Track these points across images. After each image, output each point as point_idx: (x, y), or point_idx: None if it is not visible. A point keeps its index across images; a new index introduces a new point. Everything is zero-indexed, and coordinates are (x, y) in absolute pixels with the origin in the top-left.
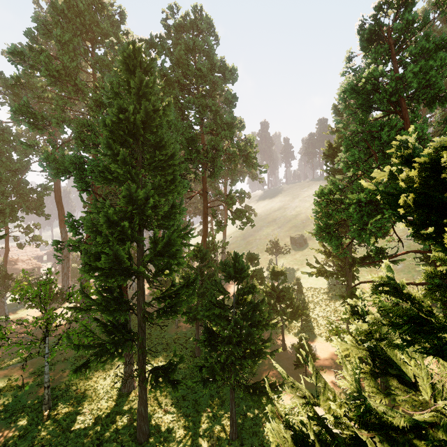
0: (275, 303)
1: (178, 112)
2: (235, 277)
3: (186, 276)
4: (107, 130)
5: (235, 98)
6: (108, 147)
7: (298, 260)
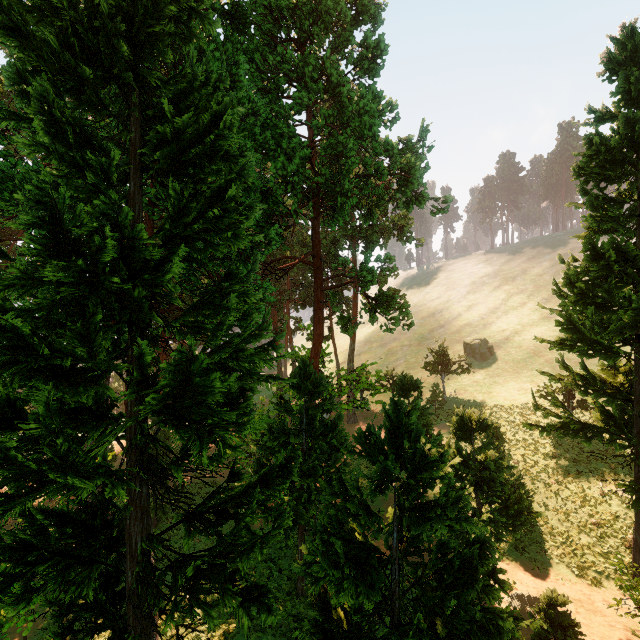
0: (464, 487)
1: (263, 97)
2: (399, 479)
3: (276, 430)
4: (3, 25)
5: (381, 44)
6: (25, 95)
7: (482, 385)
